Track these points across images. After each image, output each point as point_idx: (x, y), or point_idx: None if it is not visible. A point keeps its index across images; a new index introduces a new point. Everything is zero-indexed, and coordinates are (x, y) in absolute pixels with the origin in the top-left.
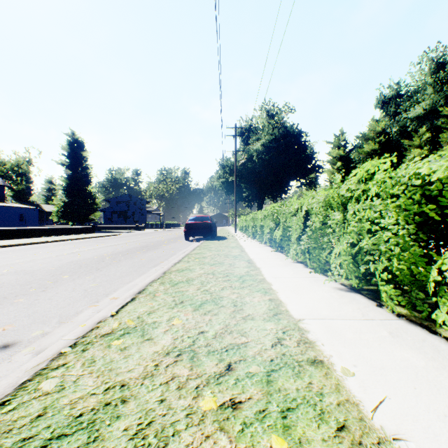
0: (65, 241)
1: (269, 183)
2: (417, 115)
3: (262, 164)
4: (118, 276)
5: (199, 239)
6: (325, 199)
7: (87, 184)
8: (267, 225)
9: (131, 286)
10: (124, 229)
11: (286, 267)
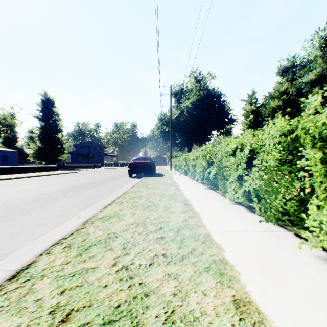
0: (27, 178)
1: (196, 132)
2: (310, 80)
3: (191, 117)
4: (32, 225)
5: (140, 176)
6: (279, 134)
7: (56, 133)
8: (199, 164)
9: (32, 246)
10: (85, 167)
11: (227, 211)
